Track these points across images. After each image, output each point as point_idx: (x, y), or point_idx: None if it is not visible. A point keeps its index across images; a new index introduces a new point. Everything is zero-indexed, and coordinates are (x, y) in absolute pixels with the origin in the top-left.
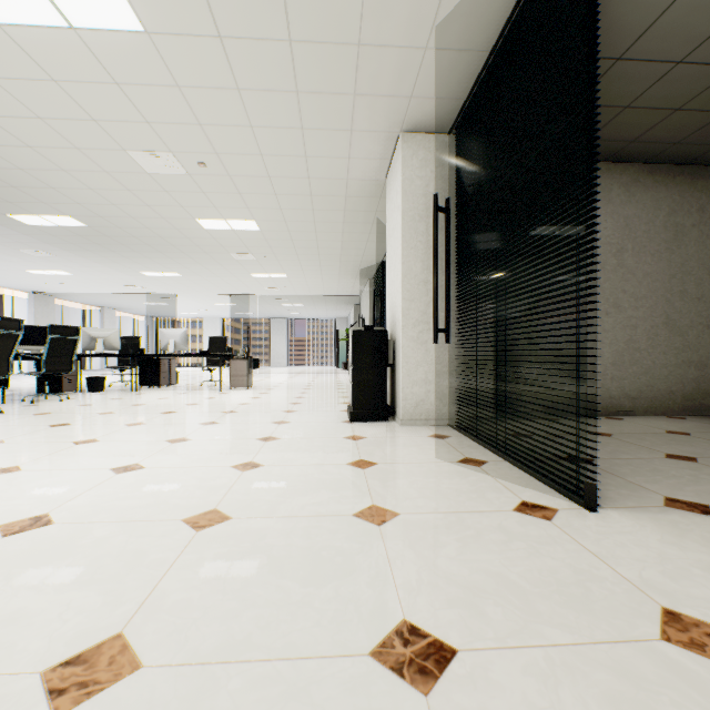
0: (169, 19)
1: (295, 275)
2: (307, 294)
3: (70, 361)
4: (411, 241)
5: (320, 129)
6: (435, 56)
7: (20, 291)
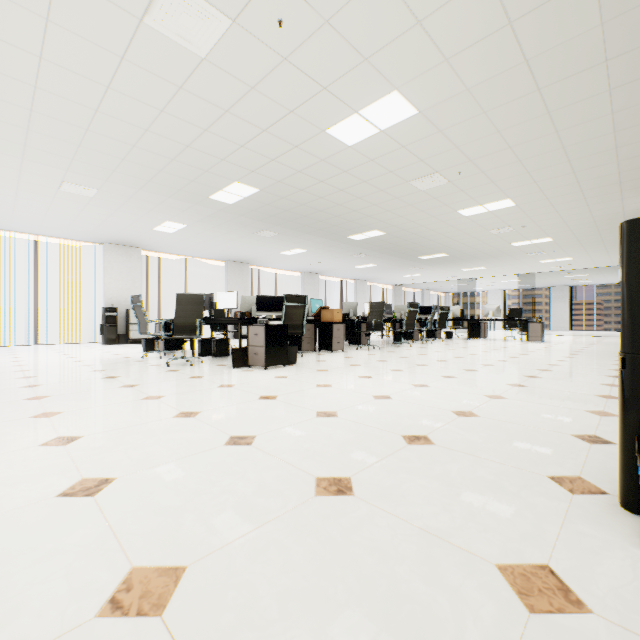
0: (526, 201)
1: (579, 257)
2: (592, 267)
3: (445, 323)
4: None
5: (598, 203)
6: None
7: (389, 285)
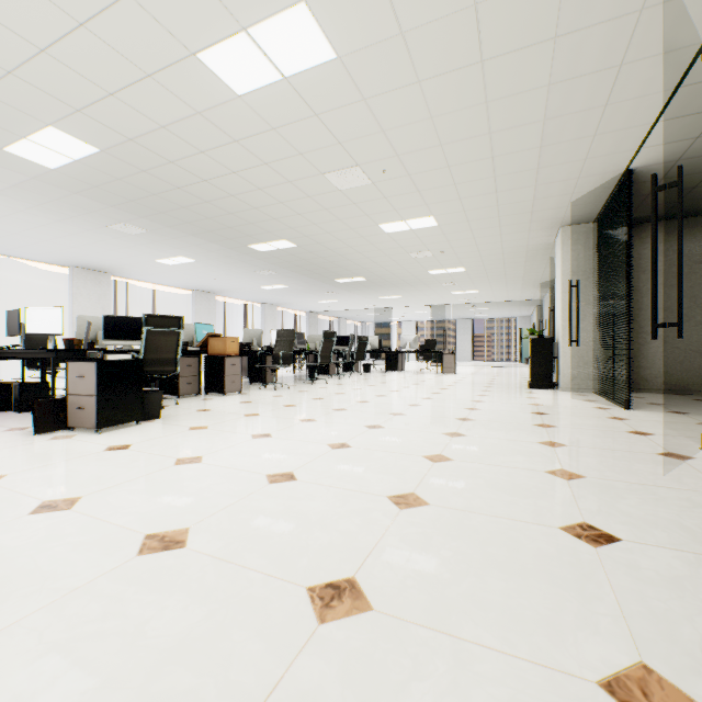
0: (449, 222)
1: (484, 290)
2: (492, 301)
3: (363, 354)
4: (567, 287)
5: (510, 233)
6: (573, 207)
7: (303, 312)
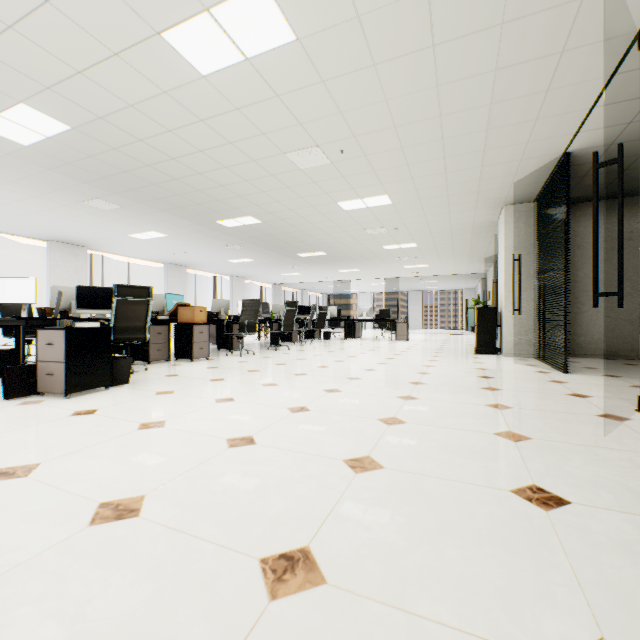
0: (402, 200)
1: (434, 265)
2: (441, 274)
3: (323, 323)
4: (509, 261)
5: (458, 211)
6: (516, 187)
7: (268, 284)
